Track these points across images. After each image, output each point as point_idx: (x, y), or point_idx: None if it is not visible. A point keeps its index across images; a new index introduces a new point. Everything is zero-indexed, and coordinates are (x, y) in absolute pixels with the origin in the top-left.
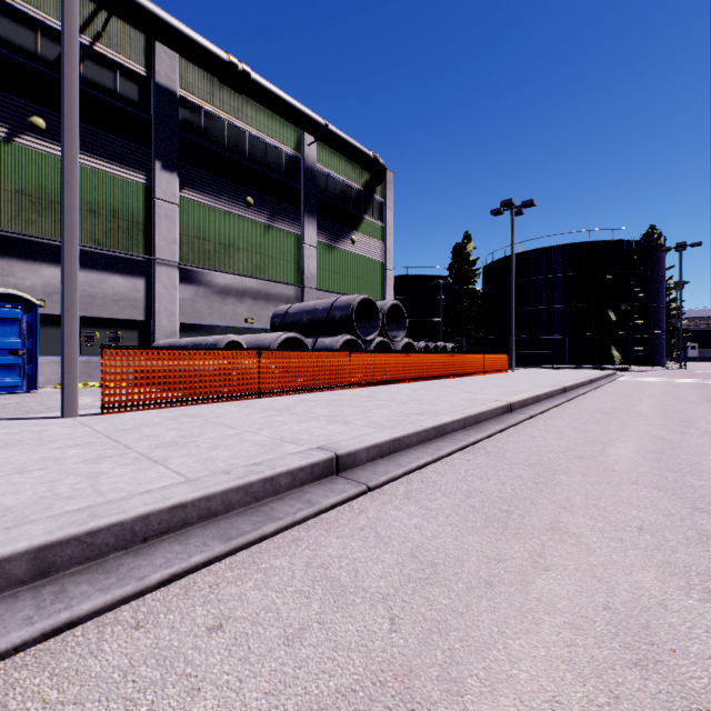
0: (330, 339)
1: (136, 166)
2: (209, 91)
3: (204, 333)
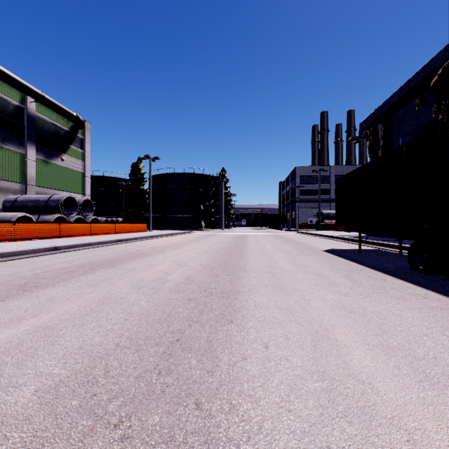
0: (48, 216)
1: None
2: None
3: None
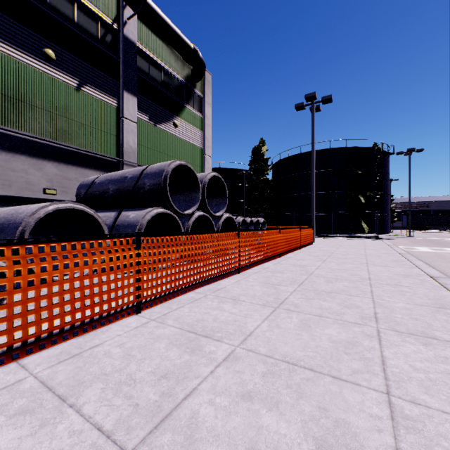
0: (135, 212)
1: None
2: None
3: None
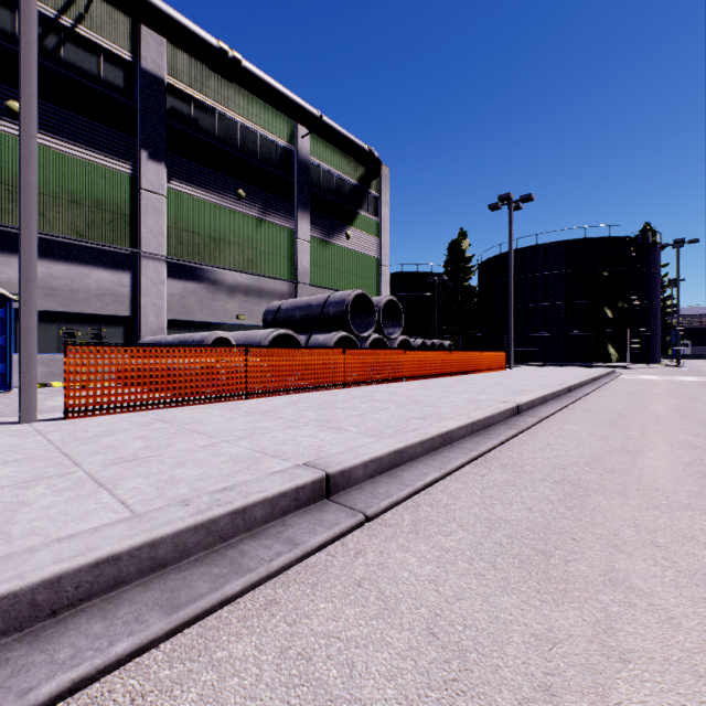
0: (324, 336)
1: (121, 155)
2: (198, 79)
3: (194, 330)
